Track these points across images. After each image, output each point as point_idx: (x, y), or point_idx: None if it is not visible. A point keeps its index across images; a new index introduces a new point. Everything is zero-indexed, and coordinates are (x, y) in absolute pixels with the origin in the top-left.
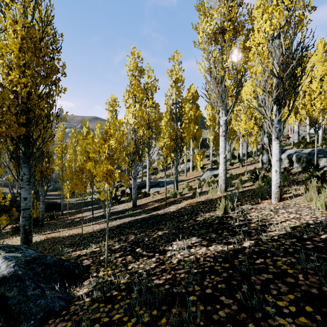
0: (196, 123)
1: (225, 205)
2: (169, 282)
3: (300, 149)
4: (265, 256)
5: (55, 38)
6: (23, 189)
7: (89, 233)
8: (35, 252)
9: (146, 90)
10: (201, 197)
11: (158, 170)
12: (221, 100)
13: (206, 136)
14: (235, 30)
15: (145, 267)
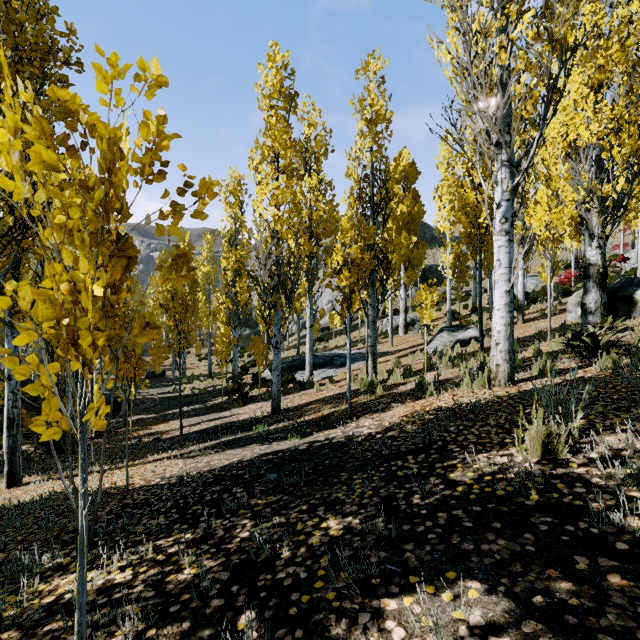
0: (413, 231)
1: (548, 434)
2: None
3: None
4: None
5: None
6: None
7: (146, 490)
8: None
9: (305, 154)
10: (441, 396)
11: (332, 333)
12: (502, 133)
13: (431, 262)
14: None
15: None
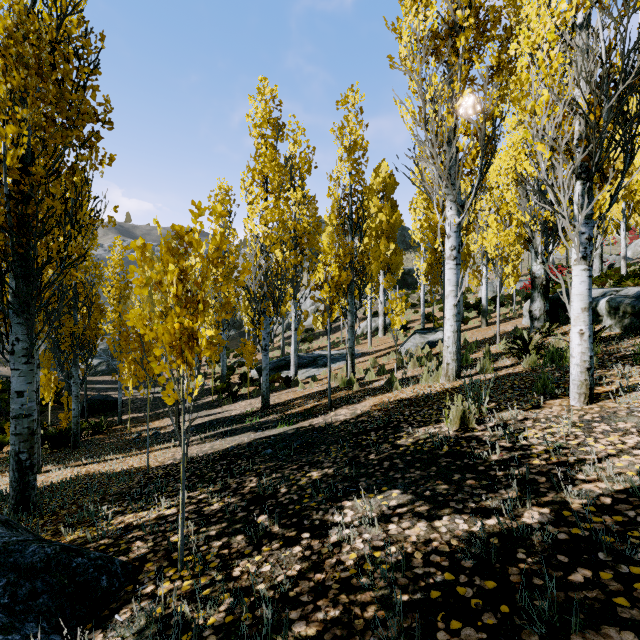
0: (391, 238)
1: (463, 411)
2: (334, 636)
3: (613, 289)
4: (595, 561)
5: (84, 40)
6: (14, 373)
7: (163, 468)
8: (7, 529)
9: (291, 170)
10: (404, 390)
11: (315, 334)
12: (449, 180)
13: (410, 266)
14: (479, 29)
15: (274, 576)
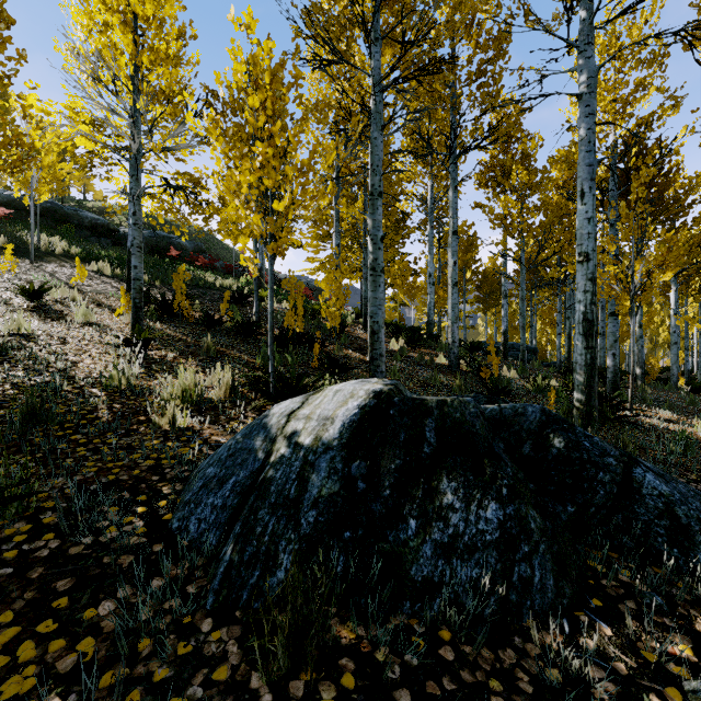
0: None
1: None
2: None
3: None
4: None
5: None
6: None
7: None
8: None
9: None
10: None
11: None
12: None
13: None
14: None
15: None
